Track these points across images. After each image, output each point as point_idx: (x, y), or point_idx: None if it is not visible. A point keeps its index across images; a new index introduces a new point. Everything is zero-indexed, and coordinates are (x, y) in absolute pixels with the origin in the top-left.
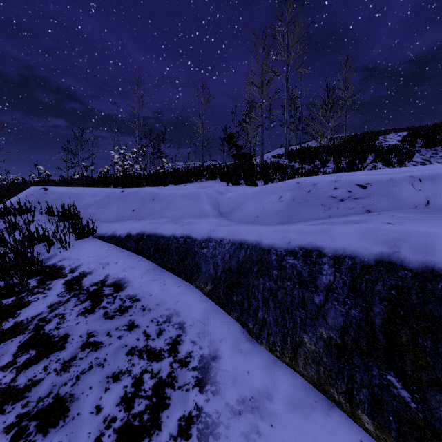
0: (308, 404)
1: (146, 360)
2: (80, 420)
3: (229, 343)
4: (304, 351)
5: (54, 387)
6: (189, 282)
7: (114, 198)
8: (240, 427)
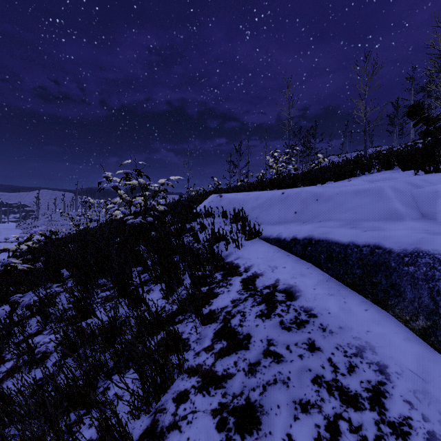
0: None
1: (338, 401)
2: None
3: None
4: None
5: (245, 388)
6: (381, 307)
7: (275, 201)
8: None
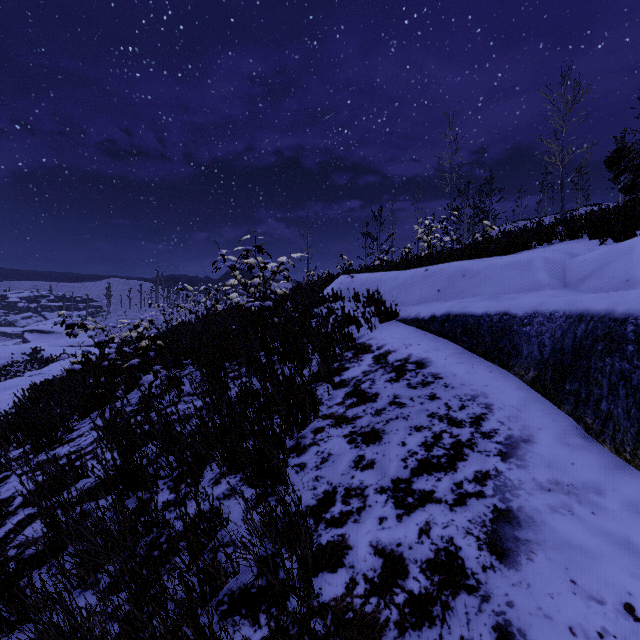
0: None
1: (445, 424)
2: (390, 446)
3: (551, 433)
4: None
5: (371, 423)
6: (505, 369)
7: (417, 279)
8: (547, 499)
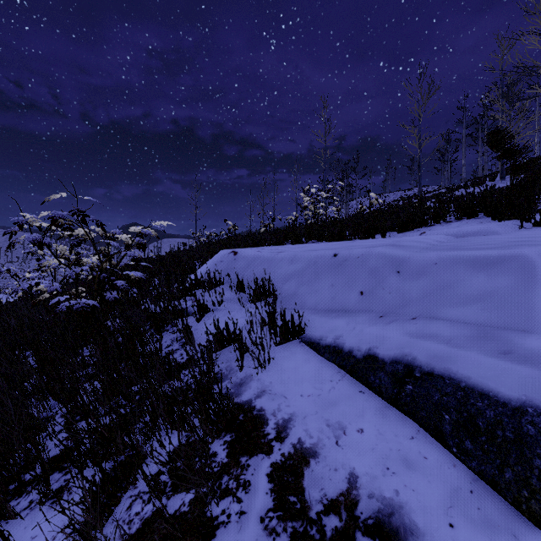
0: None
1: None
2: None
3: None
4: None
5: None
6: None
7: (323, 267)
8: None
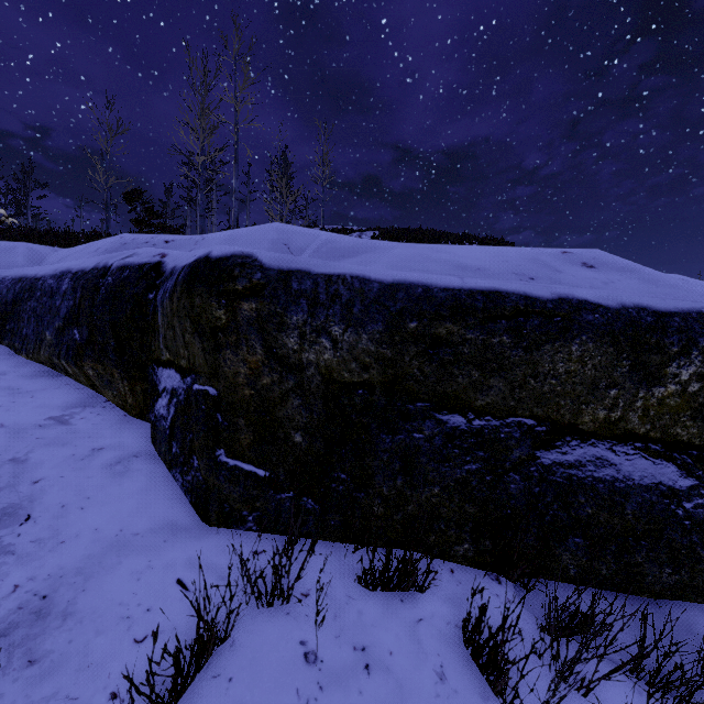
0: (40, 376)
1: None
2: None
3: None
4: (45, 343)
5: None
6: None
7: None
8: None
